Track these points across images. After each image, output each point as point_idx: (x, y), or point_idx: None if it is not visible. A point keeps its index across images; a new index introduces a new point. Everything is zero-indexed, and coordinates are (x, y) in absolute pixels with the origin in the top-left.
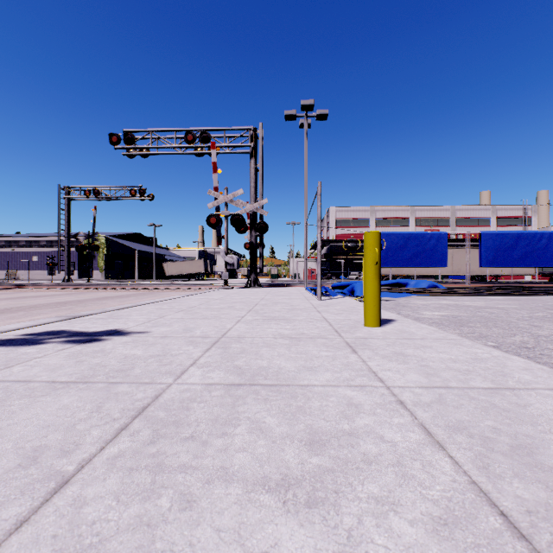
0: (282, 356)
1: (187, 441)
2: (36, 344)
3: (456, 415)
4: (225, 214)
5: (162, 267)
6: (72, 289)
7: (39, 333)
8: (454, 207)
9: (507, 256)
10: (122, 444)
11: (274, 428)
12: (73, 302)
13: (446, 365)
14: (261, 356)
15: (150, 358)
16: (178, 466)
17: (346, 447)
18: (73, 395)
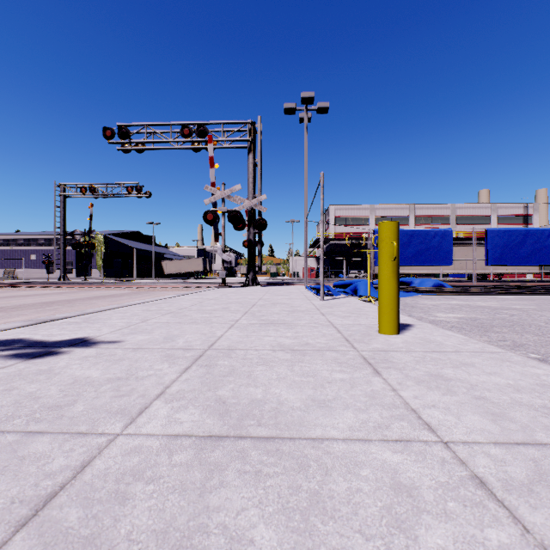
0: (282, 380)
1: None
2: None
3: None
4: (222, 210)
5: (161, 265)
6: (65, 287)
7: None
8: (455, 205)
9: (514, 253)
10: None
11: None
12: (60, 302)
13: (509, 396)
14: (254, 380)
15: (106, 383)
16: None
17: None
18: None
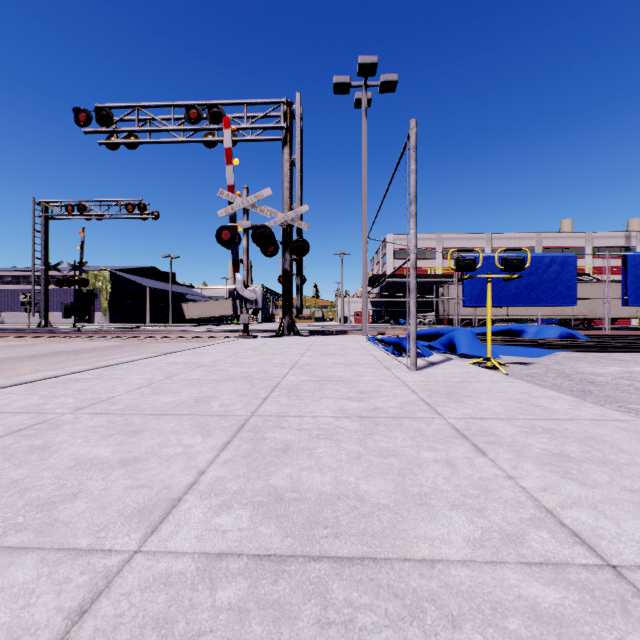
0: None
1: None
2: None
3: None
4: (243, 226)
5: (181, 308)
6: (29, 337)
7: None
8: (541, 235)
9: None
10: None
11: None
12: None
13: None
14: None
15: None
16: None
17: None
18: None
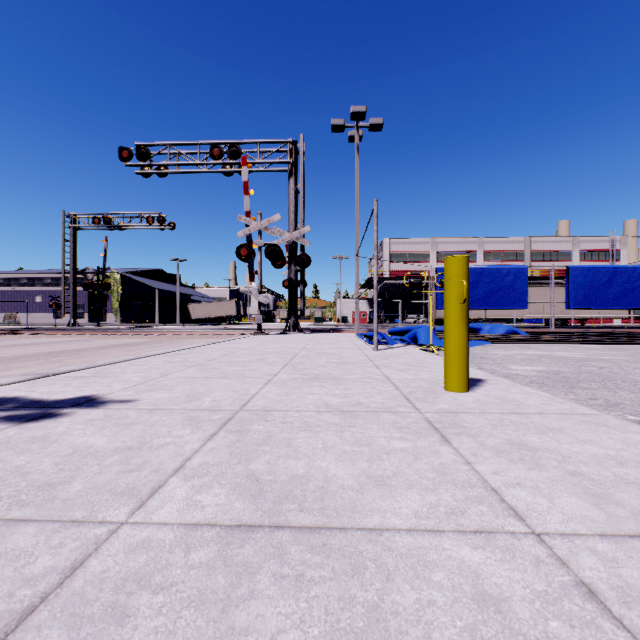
0: (329, 450)
1: None
2: None
3: None
4: (258, 245)
5: (187, 309)
6: (75, 335)
7: None
8: (530, 239)
9: (601, 295)
10: None
11: None
12: (68, 352)
13: (612, 471)
14: (295, 450)
15: (113, 454)
16: None
17: None
18: None
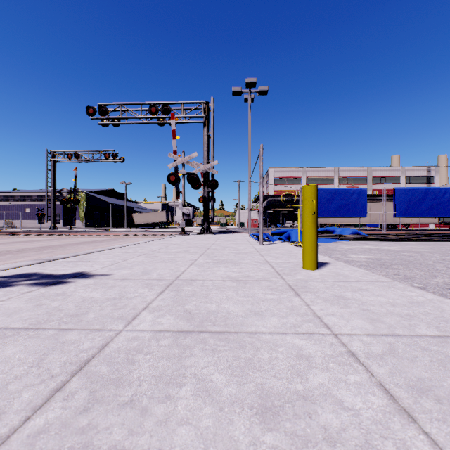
0: (230, 299)
1: (125, 407)
2: (5, 286)
3: (414, 370)
4: (182, 173)
5: (132, 217)
6: (56, 235)
7: (12, 275)
8: (371, 168)
9: (417, 208)
10: (51, 413)
11: (221, 388)
12: (54, 247)
13: (386, 309)
14: (210, 299)
15: (106, 301)
16: (108, 448)
17: (303, 417)
18: (19, 344)
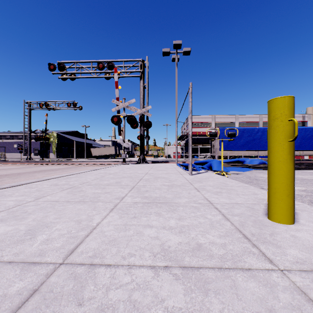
0: None
1: None
2: None
3: None
4: (123, 115)
5: (90, 151)
6: (26, 164)
7: None
8: (262, 116)
9: (308, 143)
10: None
11: None
12: (12, 175)
13: None
14: None
15: None
16: None
17: None
18: None
